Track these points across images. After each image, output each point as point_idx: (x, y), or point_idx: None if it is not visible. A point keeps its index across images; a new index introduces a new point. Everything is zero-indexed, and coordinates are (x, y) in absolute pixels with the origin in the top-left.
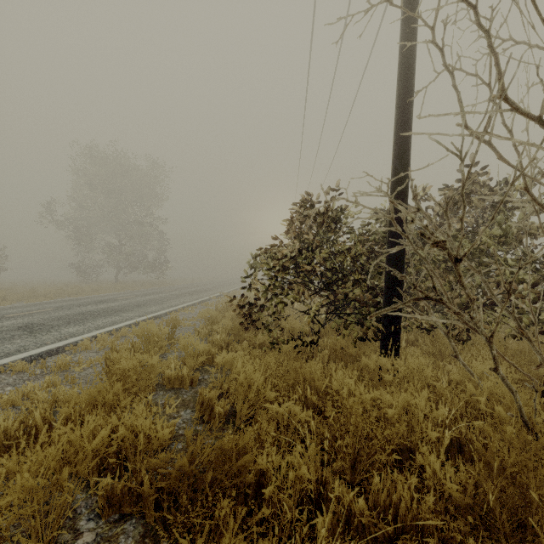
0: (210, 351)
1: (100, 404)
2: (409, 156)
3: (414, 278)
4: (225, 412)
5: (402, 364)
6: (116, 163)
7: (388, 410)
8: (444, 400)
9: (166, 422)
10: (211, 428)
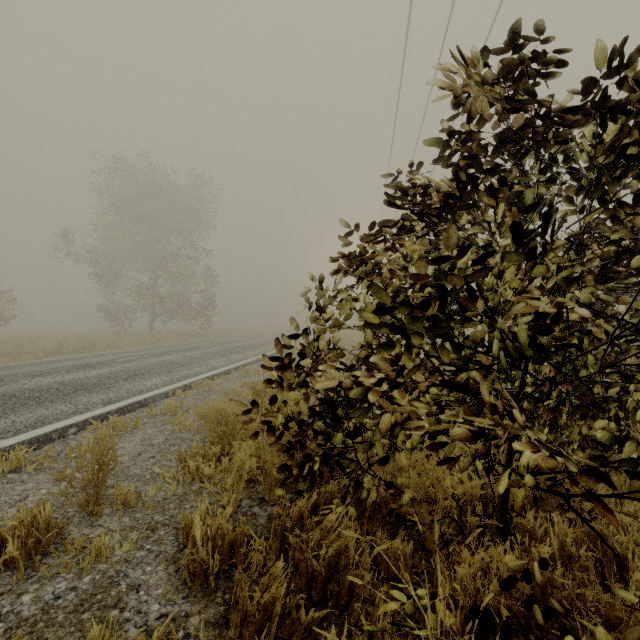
0: None
1: None
2: None
3: None
4: None
5: None
6: (148, 180)
7: None
8: None
9: None
10: None
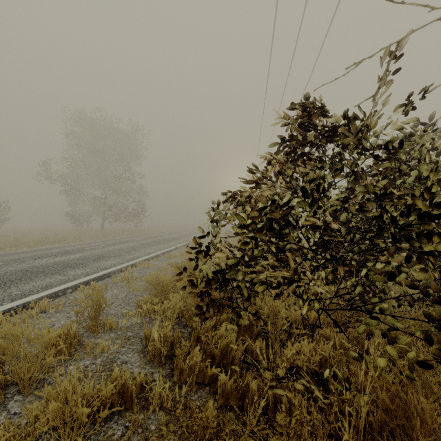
0: (127, 382)
1: None
2: None
3: None
4: None
5: None
6: (101, 127)
7: None
8: None
9: None
10: None
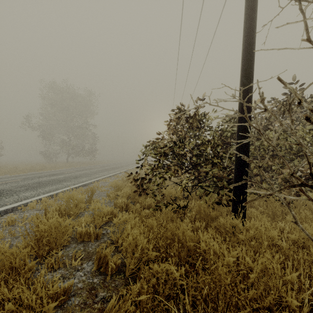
0: (113, 211)
1: (8, 268)
2: (253, 75)
3: (259, 161)
4: (117, 265)
5: (251, 225)
6: (67, 92)
7: (250, 275)
8: (290, 259)
9: (62, 283)
10: (105, 280)
